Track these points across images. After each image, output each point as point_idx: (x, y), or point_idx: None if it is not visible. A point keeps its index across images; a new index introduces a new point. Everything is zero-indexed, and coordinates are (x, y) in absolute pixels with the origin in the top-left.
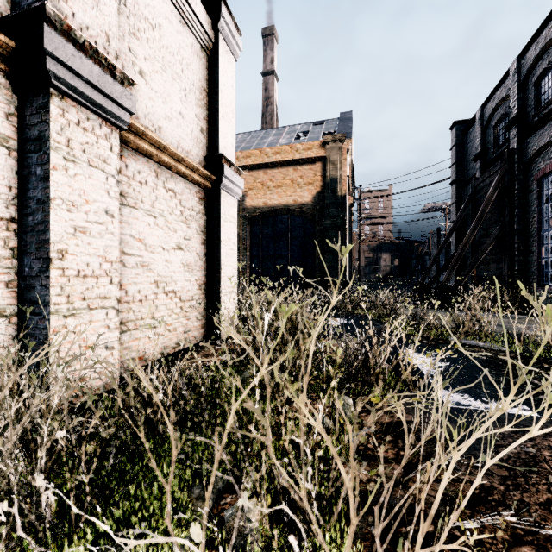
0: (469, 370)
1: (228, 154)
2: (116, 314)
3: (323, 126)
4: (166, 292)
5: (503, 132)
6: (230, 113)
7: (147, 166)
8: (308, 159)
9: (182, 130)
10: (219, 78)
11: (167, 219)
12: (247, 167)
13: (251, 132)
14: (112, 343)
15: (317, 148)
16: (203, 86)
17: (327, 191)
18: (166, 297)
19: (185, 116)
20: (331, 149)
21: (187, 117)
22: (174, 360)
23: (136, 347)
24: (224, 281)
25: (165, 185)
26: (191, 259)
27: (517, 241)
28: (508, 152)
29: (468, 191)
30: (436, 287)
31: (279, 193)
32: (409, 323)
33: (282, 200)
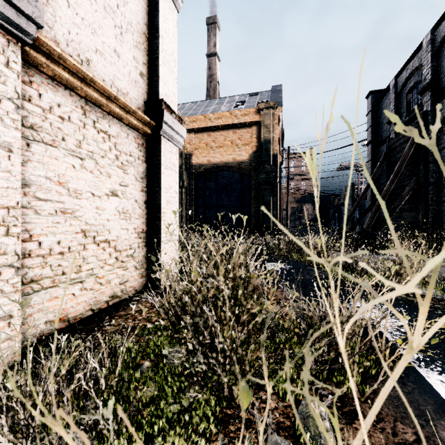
0: (436, 332)
1: (170, 102)
2: (14, 273)
3: (258, 96)
4: (96, 242)
5: (415, 98)
6: (172, 62)
7: (71, 100)
8: (245, 124)
9: (117, 69)
10: (159, 23)
11: (98, 162)
12: (193, 130)
13: (197, 102)
14: (8, 311)
15: (253, 114)
16: (143, 30)
17: (261, 150)
18: (97, 247)
19: (120, 55)
20: (265, 115)
21: (123, 57)
22: (103, 319)
23: (55, 307)
24: (165, 229)
25: (95, 125)
26: (129, 206)
27: (430, 192)
28: (422, 113)
29: (382, 150)
30: (359, 233)
31: (221, 152)
32: (343, 268)
33: (223, 158)
